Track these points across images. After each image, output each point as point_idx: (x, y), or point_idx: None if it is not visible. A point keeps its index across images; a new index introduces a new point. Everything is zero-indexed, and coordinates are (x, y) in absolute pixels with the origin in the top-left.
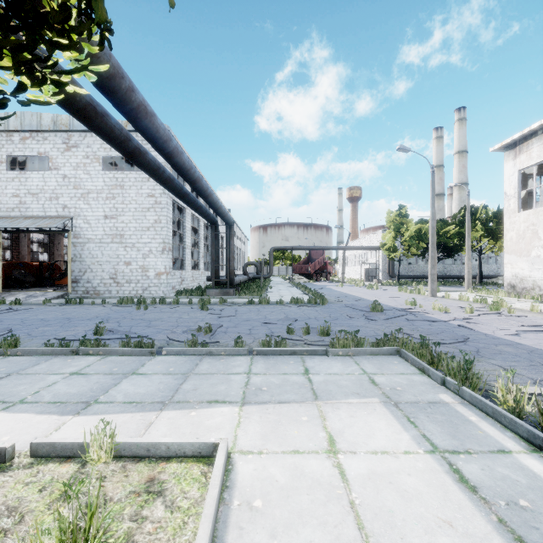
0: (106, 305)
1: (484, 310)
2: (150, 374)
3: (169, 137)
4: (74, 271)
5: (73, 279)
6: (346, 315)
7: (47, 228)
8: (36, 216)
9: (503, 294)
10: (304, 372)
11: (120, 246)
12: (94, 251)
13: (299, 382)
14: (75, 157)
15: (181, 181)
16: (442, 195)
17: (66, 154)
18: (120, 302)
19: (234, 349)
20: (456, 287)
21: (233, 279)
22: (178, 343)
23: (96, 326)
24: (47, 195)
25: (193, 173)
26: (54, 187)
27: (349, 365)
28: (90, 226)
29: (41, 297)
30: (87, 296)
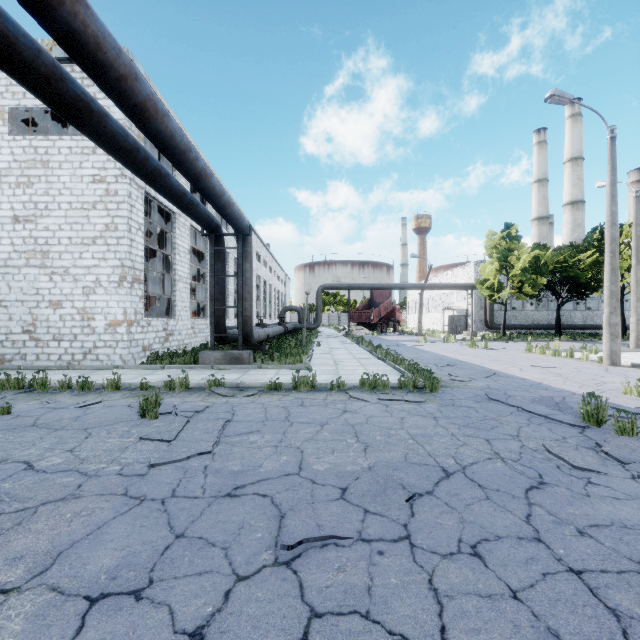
0: None
1: None
2: None
3: None
4: None
5: None
6: (552, 453)
7: None
8: None
9: None
10: None
11: (42, 273)
12: None
13: None
14: None
15: (170, 168)
16: (546, 219)
17: None
18: None
19: None
20: (597, 343)
21: (251, 333)
22: None
23: None
24: None
25: None
26: None
27: None
28: None
29: None
30: None
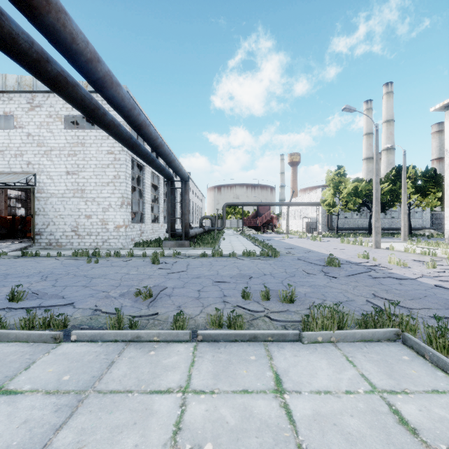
0: (59, 258)
1: (443, 265)
2: (23, 393)
3: (95, 55)
4: (37, 224)
5: (37, 232)
6: (303, 270)
7: (12, 183)
8: (1, 172)
9: (444, 246)
10: (274, 385)
11: (81, 200)
12: (57, 205)
13: (270, 420)
14: (38, 116)
15: (141, 141)
16: (371, 159)
17: (30, 114)
18: (75, 254)
19: (171, 332)
20: (390, 238)
21: (188, 232)
22: (106, 314)
23: (12, 290)
24: (12, 152)
25: (136, 115)
26: (19, 144)
27: (341, 365)
28: (53, 182)
29: (4, 249)
30: (49, 248)
